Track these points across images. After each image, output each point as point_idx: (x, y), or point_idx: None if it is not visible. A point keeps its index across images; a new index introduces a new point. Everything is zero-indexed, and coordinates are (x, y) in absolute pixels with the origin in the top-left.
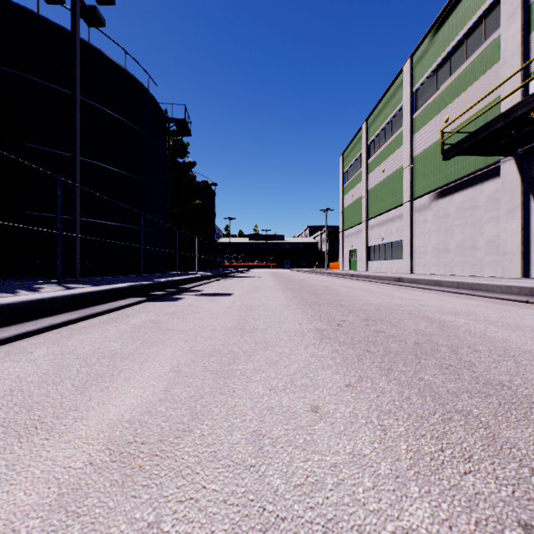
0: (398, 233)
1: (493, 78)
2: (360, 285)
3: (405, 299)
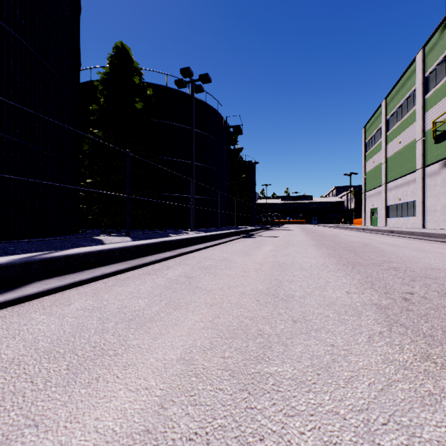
0: (412, 194)
1: None
2: (360, 235)
3: (373, 240)
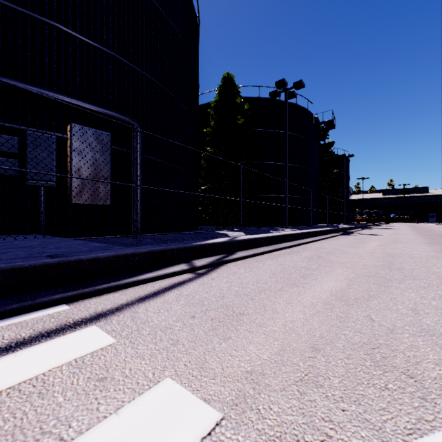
0: None
1: None
2: None
3: None
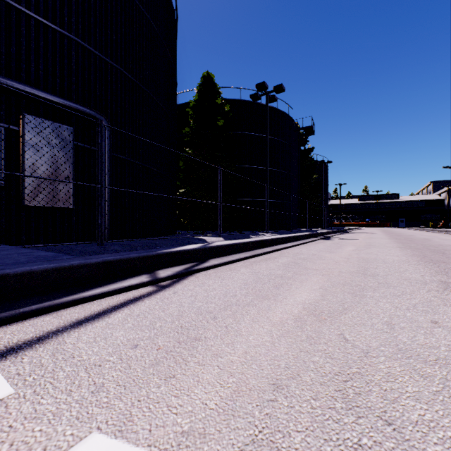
0: None
1: None
2: None
3: None
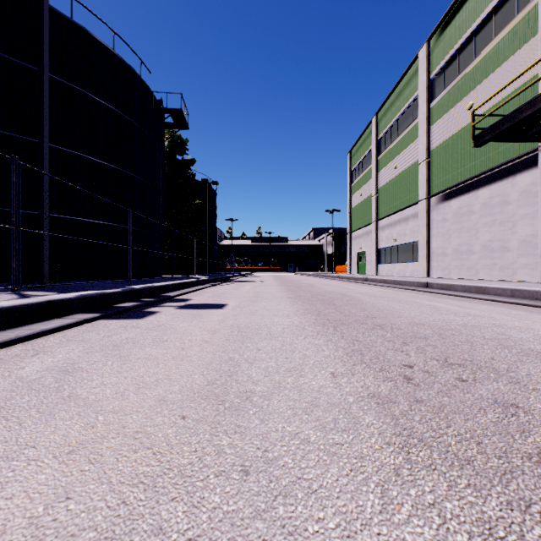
0: (412, 233)
1: (528, 55)
2: (382, 292)
3: (462, 315)
